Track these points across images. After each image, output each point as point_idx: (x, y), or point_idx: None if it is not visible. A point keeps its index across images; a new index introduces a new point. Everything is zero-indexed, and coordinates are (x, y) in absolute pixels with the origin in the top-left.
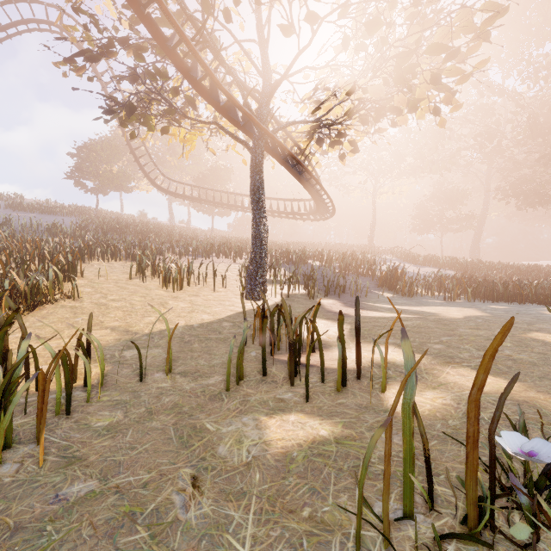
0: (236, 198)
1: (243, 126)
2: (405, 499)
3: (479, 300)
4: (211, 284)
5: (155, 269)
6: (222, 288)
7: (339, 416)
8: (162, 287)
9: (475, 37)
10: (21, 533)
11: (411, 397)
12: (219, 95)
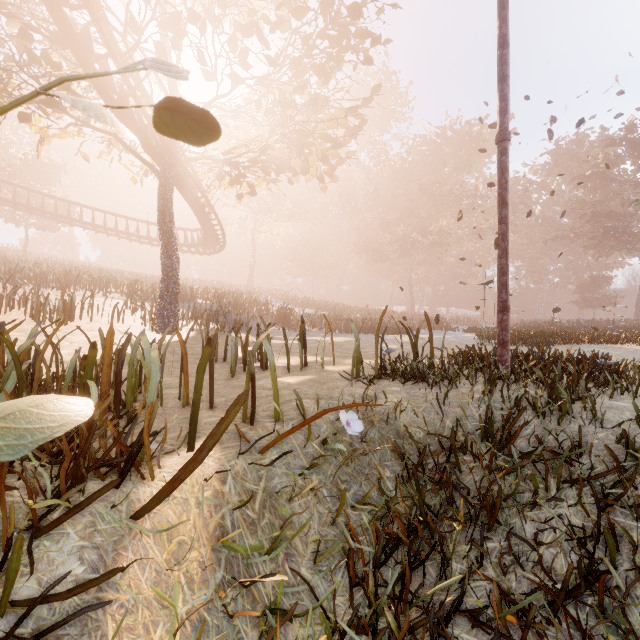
0: (71, 209)
1: (157, 152)
2: (357, 375)
3: (348, 333)
4: (99, 319)
5: (7, 299)
6: (118, 324)
7: (310, 374)
8: (36, 321)
9: (348, 132)
10: (218, 406)
11: (357, 340)
12: (135, 115)
